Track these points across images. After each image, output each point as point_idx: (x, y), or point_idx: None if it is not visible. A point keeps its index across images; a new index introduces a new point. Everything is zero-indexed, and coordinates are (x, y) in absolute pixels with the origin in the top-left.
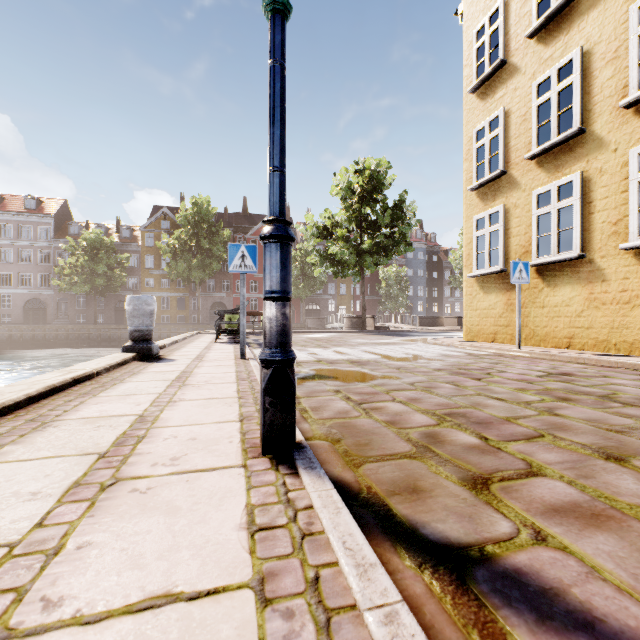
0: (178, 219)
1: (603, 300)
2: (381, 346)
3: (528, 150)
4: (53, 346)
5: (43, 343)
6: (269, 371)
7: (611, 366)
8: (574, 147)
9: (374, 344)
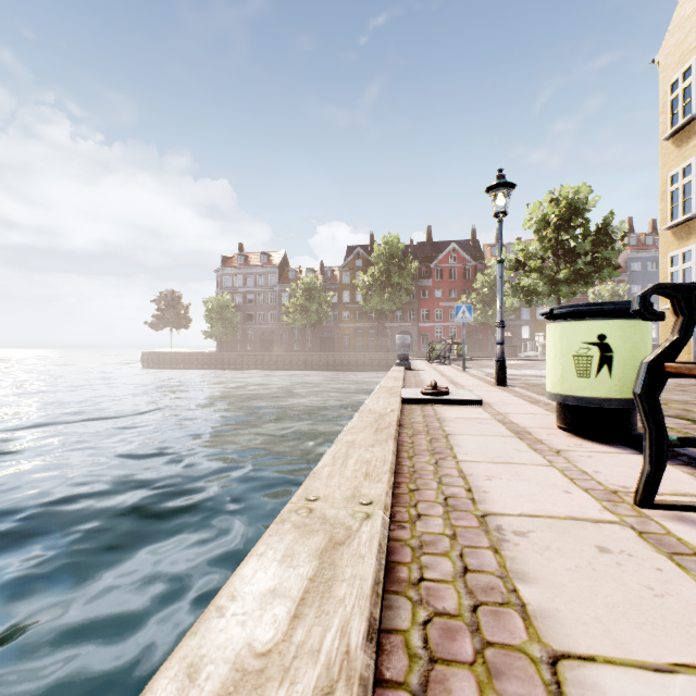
0: (372, 259)
1: None
2: None
3: None
4: (282, 368)
5: (276, 366)
6: (498, 363)
7: None
8: None
9: None
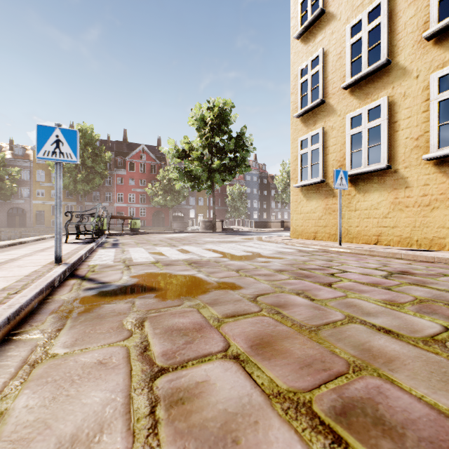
0: None
1: (406, 203)
2: (225, 244)
3: (343, 82)
4: None
5: None
6: None
7: (428, 261)
8: (381, 77)
9: (219, 242)
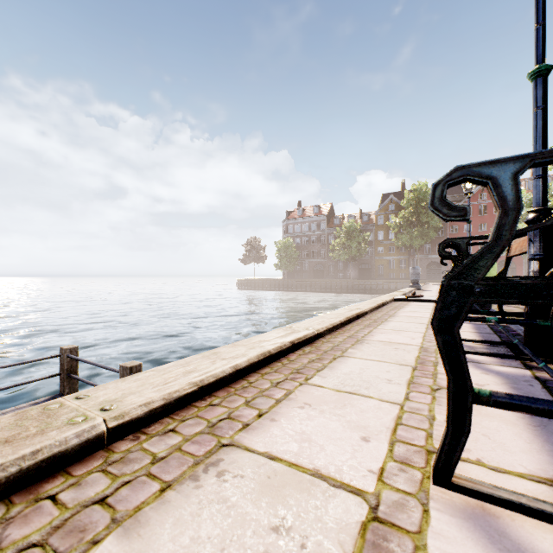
0: (402, 204)
1: None
2: None
3: None
4: (329, 291)
5: (325, 289)
6: None
7: None
8: None
9: None
